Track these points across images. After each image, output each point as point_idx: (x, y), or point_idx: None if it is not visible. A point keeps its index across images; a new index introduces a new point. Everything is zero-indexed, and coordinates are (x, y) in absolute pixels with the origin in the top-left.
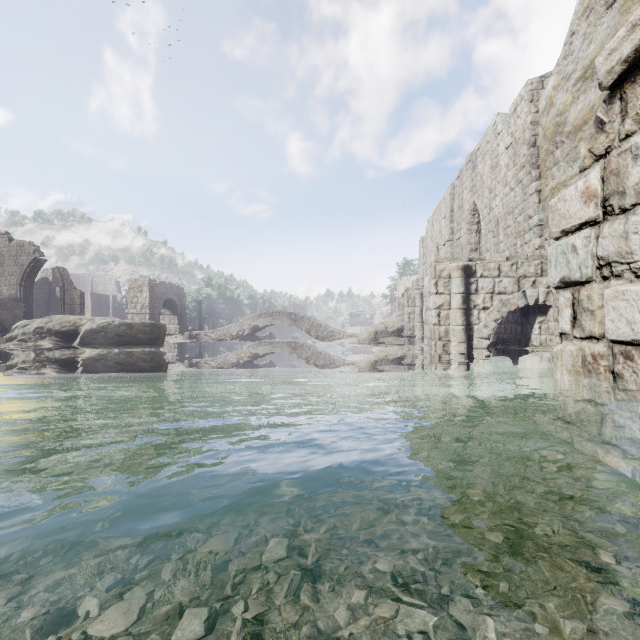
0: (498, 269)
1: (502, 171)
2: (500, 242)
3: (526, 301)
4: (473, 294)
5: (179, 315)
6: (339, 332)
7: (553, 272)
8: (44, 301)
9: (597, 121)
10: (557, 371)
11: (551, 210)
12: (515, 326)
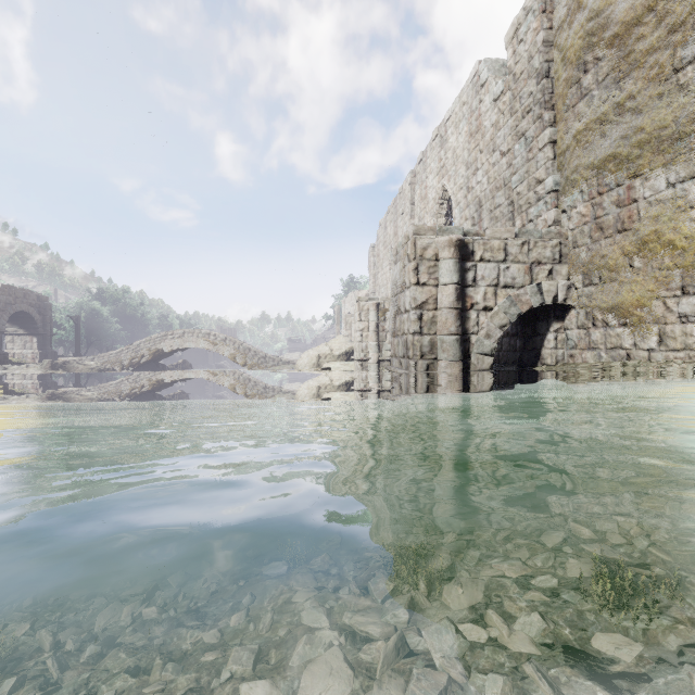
0: (504, 250)
1: (487, 134)
2: (484, 230)
3: (542, 298)
4: (470, 286)
5: (40, 336)
6: (273, 358)
7: None
8: None
9: None
10: None
11: None
12: (508, 340)
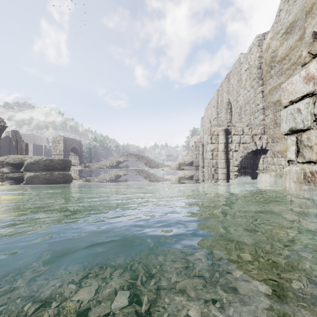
0: (242, 131)
1: (243, 82)
2: (242, 118)
3: (256, 147)
4: (230, 143)
5: (79, 155)
6: (161, 164)
7: (284, 125)
8: (7, 148)
9: (314, 34)
10: (286, 182)
11: (282, 90)
12: (250, 160)
